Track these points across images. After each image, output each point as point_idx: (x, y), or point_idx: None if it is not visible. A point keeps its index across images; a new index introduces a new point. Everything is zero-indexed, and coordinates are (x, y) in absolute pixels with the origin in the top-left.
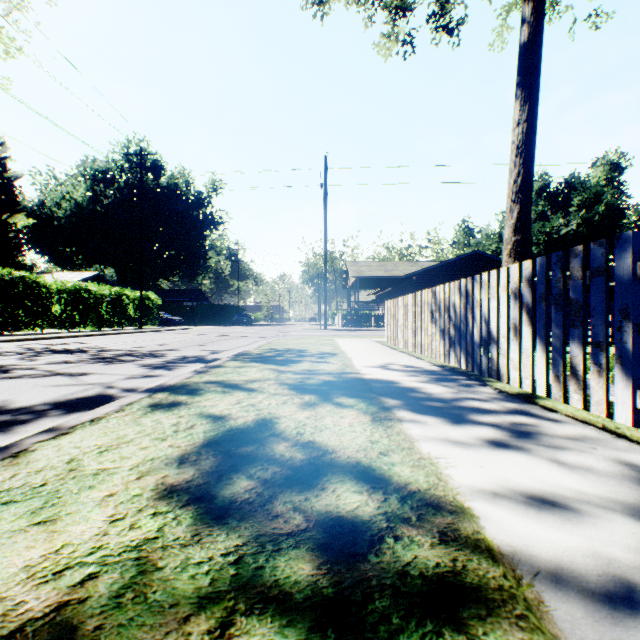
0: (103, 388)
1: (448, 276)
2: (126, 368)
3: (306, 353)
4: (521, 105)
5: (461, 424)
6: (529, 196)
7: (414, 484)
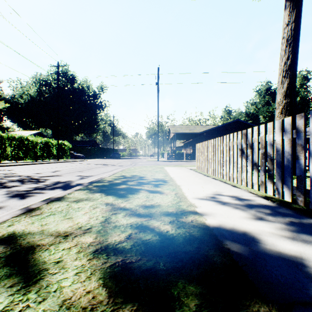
0: None
1: (223, 133)
2: None
3: (145, 180)
4: (290, 11)
5: None
6: (295, 72)
7: None
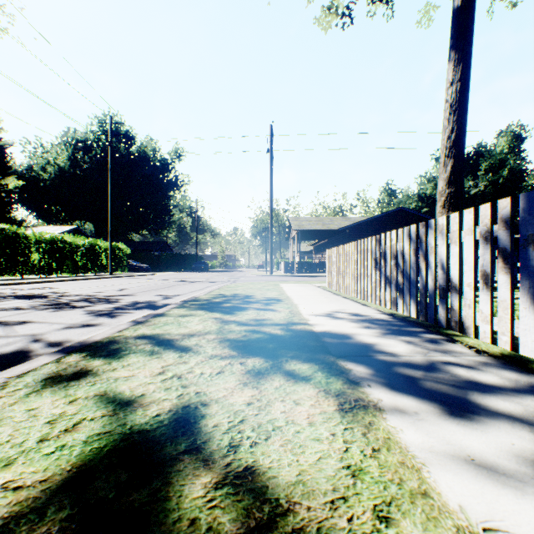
0: (28, 342)
1: (377, 229)
2: (71, 315)
3: (253, 299)
4: (455, 66)
5: (470, 418)
6: (462, 151)
7: None
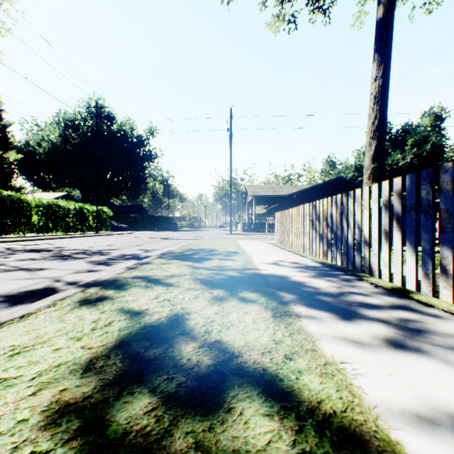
0: (51, 281)
1: (319, 195)
2: (76, 264)
3: (216, 252)
4: (378, 65)
5: (354, 320)
6: (384, 134)
7: (327, 402)
